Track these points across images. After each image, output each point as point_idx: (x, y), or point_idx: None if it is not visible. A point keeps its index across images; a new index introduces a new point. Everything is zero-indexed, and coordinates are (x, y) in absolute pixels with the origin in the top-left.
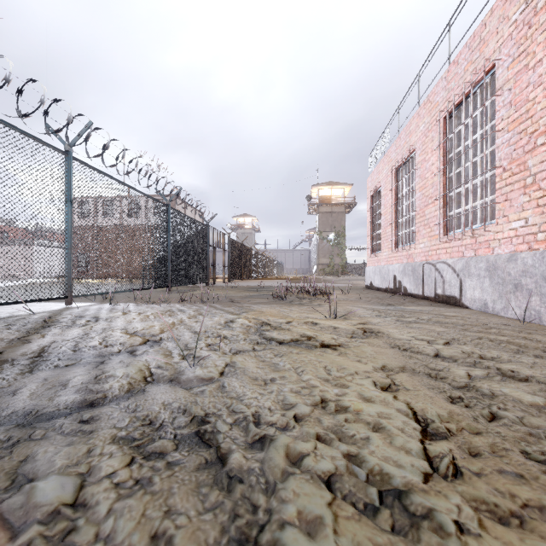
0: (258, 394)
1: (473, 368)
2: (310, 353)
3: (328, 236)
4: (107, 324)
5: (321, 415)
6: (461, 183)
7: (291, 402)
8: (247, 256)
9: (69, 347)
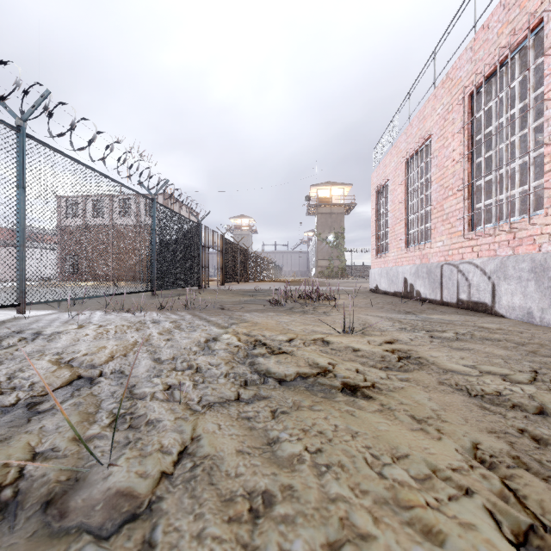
0: None
1: None
2: (331, 410)
3: (328, 238)
4: (42, 345)
5: None
6: None
7: None
8: (244, 257)
9: None
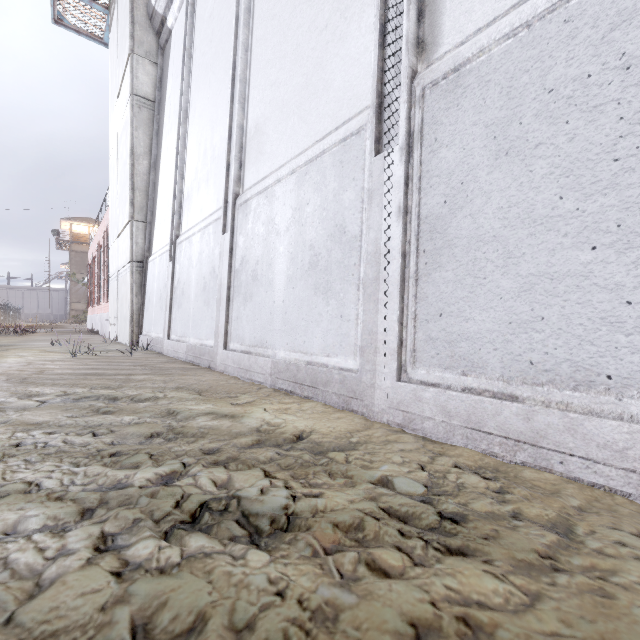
0: None
1: (39, 339)
2: None
3: (85, 279)
4: None
5: None
6: None
7: None
8: None
9: None
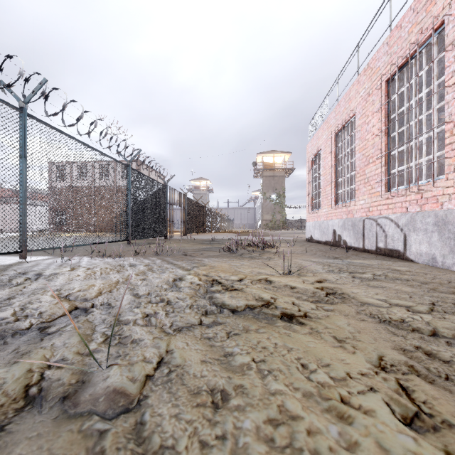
0: (197, 449)
1: None
2: (272, 332)
3: (271, 196)
4: (44, 283)
5: None
6: None
7: None
8: (202, 213)
9: None
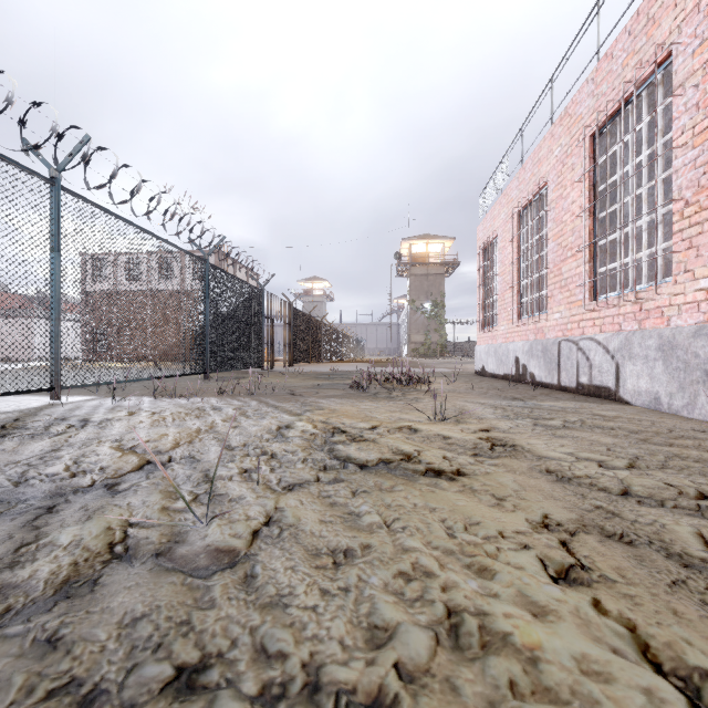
0: (318, 597)
1: (703, 521)
2: (412, 490)
3: (423, 306)
4: (96, 432)
5: (454, 665)
6: (602, 234)
7: (386, 620)
8: (317, 331)
9: (12, 476)
